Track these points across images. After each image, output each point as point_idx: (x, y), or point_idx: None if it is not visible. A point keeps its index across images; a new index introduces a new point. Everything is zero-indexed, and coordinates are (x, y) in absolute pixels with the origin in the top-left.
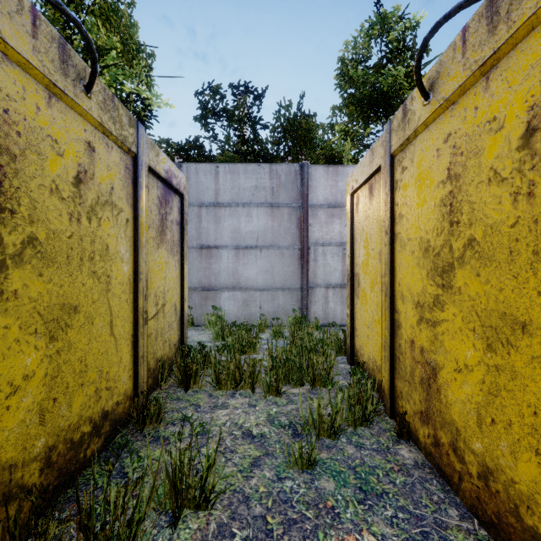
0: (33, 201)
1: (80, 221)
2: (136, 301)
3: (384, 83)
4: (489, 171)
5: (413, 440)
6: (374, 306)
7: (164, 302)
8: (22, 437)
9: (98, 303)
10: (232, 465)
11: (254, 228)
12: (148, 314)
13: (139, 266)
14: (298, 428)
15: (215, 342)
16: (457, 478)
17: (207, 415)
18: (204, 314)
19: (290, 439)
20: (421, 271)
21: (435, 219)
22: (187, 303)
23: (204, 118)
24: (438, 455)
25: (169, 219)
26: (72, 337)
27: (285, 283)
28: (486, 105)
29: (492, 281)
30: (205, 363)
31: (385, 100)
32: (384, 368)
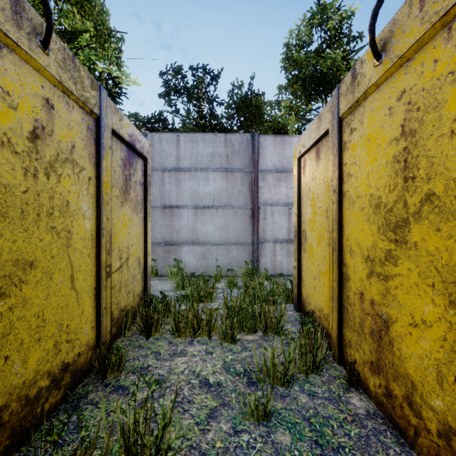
0: None
1: (37, 176)
2: (99, 255)
3: (323, 65)
4: (452, 123)
5: (363, 388)
6: (320, 259)
7: (128, 256)
8: None
9: (57, 258)
10: (189, 417)
11: (211, 190)
12: (112, 268)
13: (102, 222)
14: (253, 376)
15: (176, 291)
16: (413, 431)
17: (166, 363)
18: (167, 266)
19: (245, 387)
20: (371, 227)
21: (387, 176)
22: (150, 256)
23: (168, 95)
24: (390, 406)
25: (133, 180)
26: (27, 293)
27: (238, 238)
28: (448, 56)
29: (455, 235)
30: (166, 313)
31: (324, 80)
32: (331, 318)
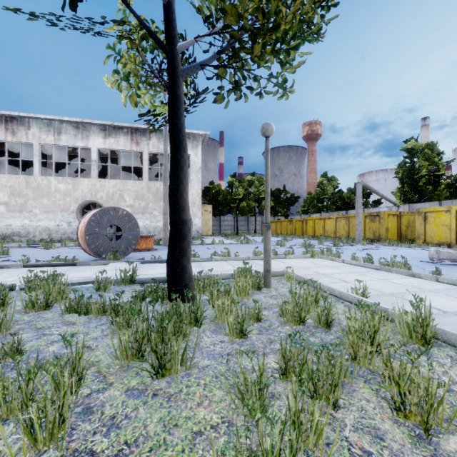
0: (410, 223)
1: (413, 224)
2: None
3: None
4: None
5: None
6: None
7: None
8: (409, 237)
9: (415, 230)
10: None
11: None
12: None
13: None
14: None
15: None
16: None
17: None
18: None
19: None
20: None
21: None
22: None
23: None
24: None
25: None
26: (412, 232)
27: None
28: None
29: None
30: None
31: None
32: None
